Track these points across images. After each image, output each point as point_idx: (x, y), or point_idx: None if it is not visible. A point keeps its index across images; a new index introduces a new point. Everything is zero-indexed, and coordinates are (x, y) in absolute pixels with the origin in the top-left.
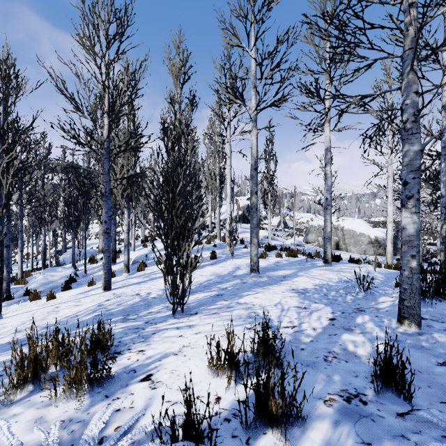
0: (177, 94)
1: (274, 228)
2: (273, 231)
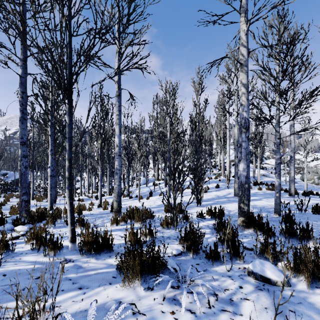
0: (197, 101)
1: (274, 167)
2: (272, 170)
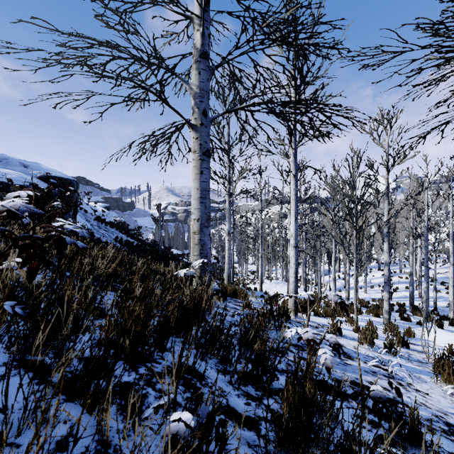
0: None
1: None
2: None
